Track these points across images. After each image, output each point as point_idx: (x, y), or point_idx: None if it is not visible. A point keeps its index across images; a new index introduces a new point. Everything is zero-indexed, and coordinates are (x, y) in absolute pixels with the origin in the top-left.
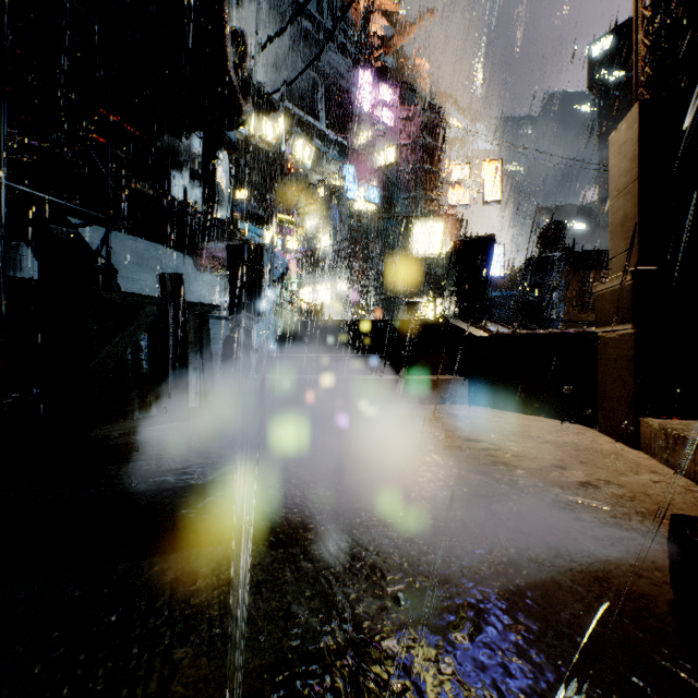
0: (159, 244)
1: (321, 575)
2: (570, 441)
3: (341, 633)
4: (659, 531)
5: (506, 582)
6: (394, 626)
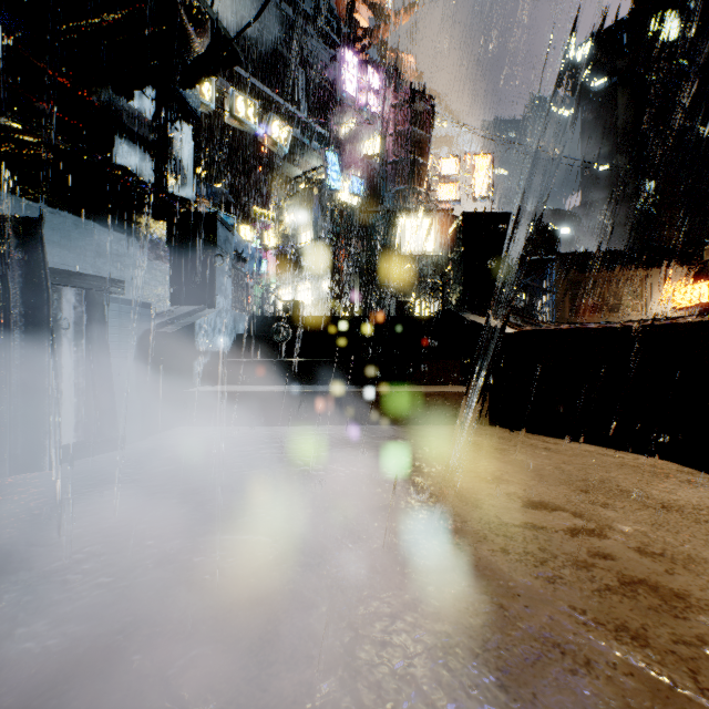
0: (93, 222)
1: None
2: (700, 502)
3: None
4: None
5: None
6: None
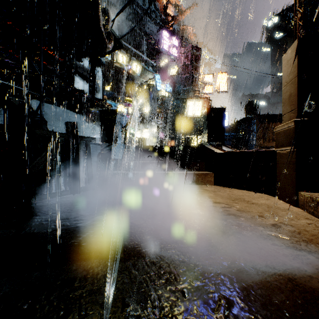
0: (68, 110)
1: (142, 278)
2: (264, 203)
3: (153, 315)
4: (316, 251)
5: (241, 282)
6: (182, 310)
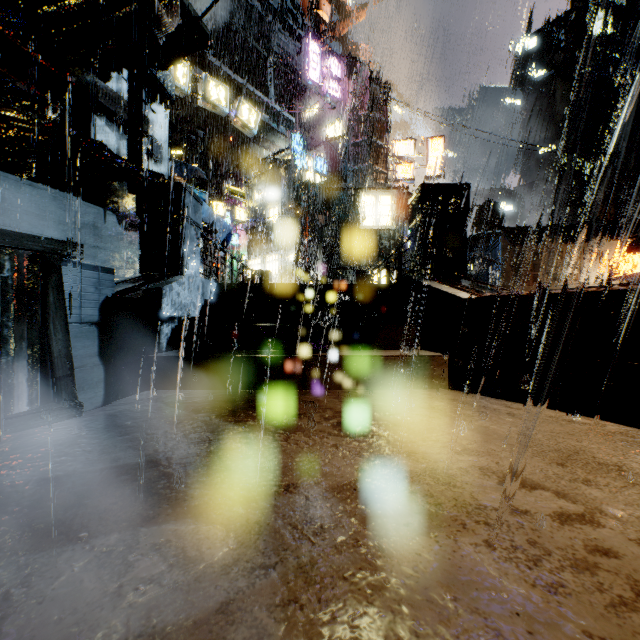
0: (70, 194)
1: None
2: None
3: None
4: None
5: None
6: None
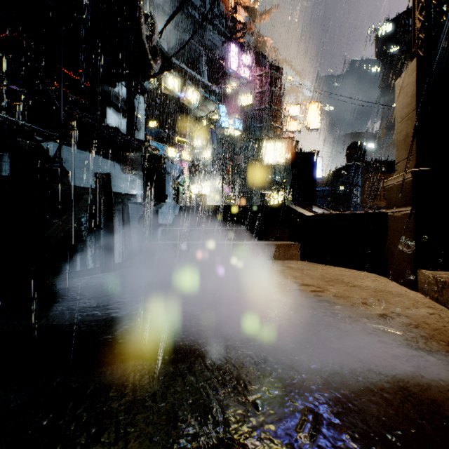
0: (98, 155)
1: (200, 386)
2: (370, 285)
3: (215, 434)
4: (438, 350)
5: (335, 391)
6: (254, 428)
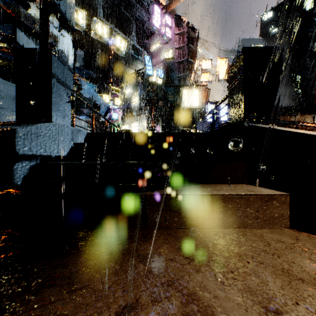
0: None
1: None
2: None
3: None
4: None
5: None
6: None
